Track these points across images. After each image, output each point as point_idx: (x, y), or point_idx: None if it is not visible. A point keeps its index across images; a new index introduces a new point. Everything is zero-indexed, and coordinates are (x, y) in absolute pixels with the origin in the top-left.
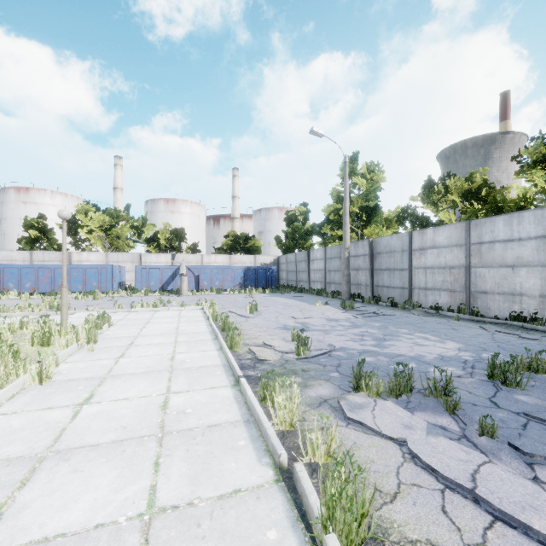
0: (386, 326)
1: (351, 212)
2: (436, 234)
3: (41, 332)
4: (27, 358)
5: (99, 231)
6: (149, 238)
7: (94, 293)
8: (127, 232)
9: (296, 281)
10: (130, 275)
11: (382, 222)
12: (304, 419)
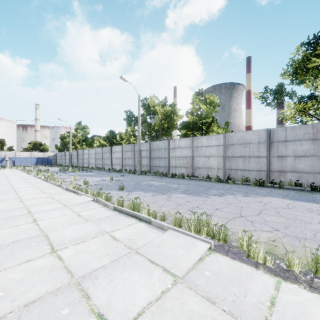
0: None
1: (78, 140)
2: (86, 151)
3: None
4: None
5: None
6: None
7: None
8: None
9: (62, 162)
10: None
11: None
12: None
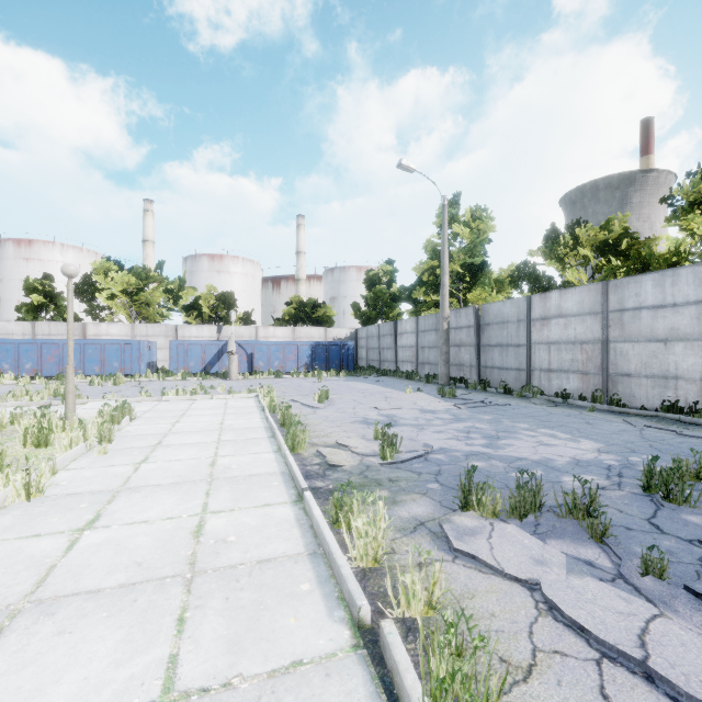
0: (499, 419)
1: (451, 270)
2: (563, 298)
3: (38, 428)
4: (15, 464)
5: (123, 296)
6: (188, 305)
7: (115, 377)
8: (159, 297)
9: (379, 360)
10: (164, 353)
11: (491, 284)
12: (394, 550)
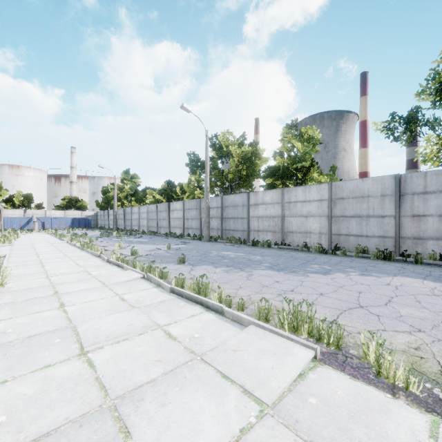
0: None
1: (125, 195)
2: (135, 209)
3: None
4: None
5: None
6: (7, 200)
7: None
8: None
9: (104, 225)
10: None
11: None
12: None
